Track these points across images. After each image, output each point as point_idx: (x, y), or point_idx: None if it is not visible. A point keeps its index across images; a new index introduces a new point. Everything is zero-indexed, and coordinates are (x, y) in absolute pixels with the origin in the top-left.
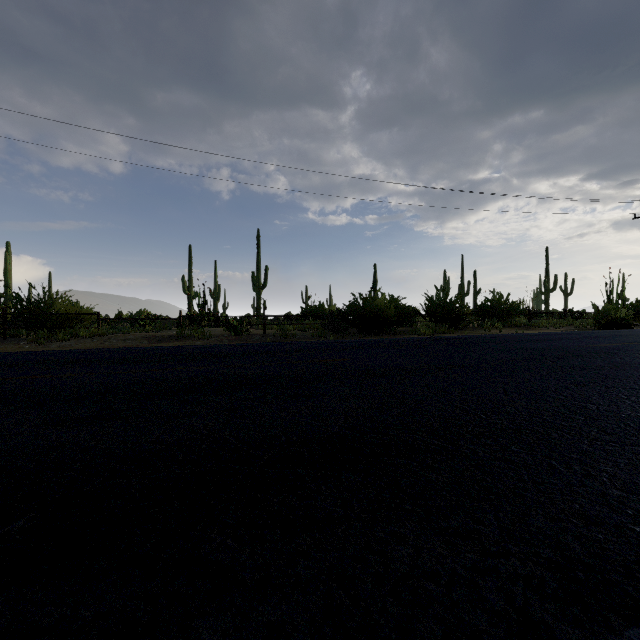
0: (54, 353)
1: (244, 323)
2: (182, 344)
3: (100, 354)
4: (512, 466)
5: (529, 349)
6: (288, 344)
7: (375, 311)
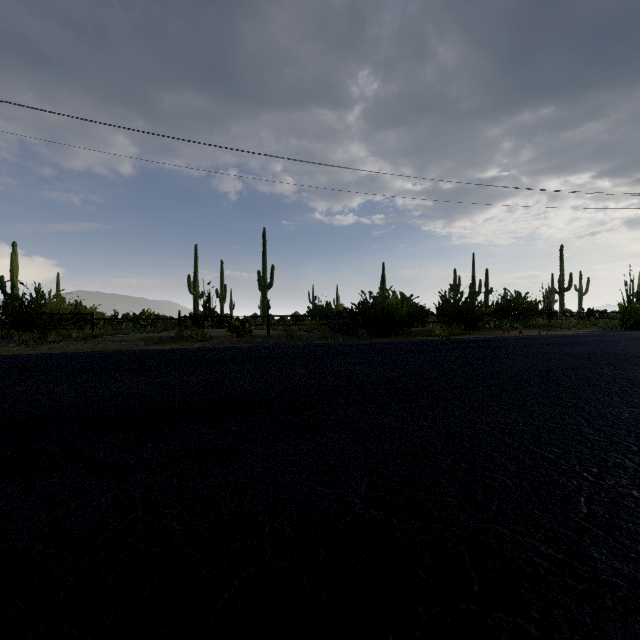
0: (34, 357)
1: (247, 324)
2: (179, 346)
3: (82, 359)
4: None
5: (570, 355)
6: (292, 347)
7: (386, 311)
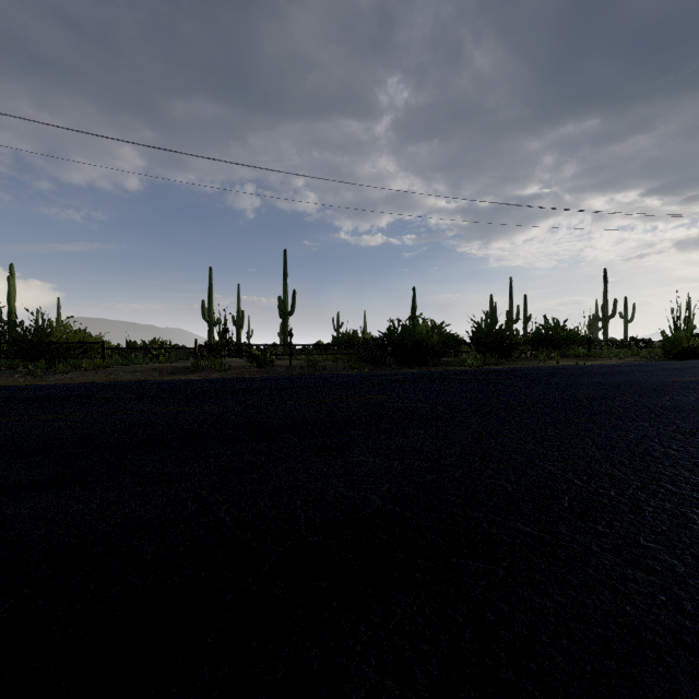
0: (47, 388)
1: (268, 353)
2: (196, 377)
3: (98, 389)
4: (656, 579)
5: (600, 384)
6: (317, 377)
7: (416, 339)
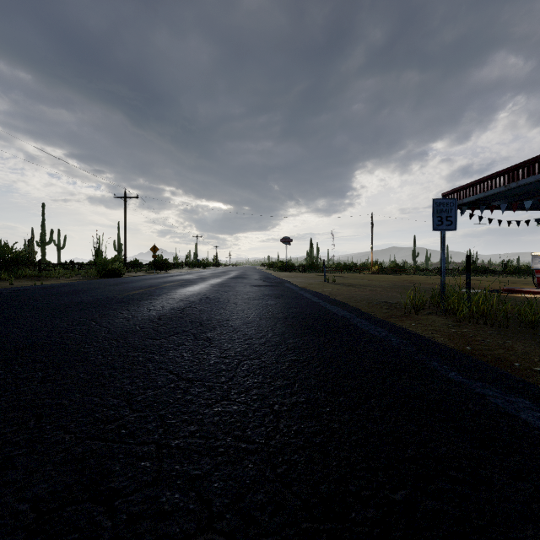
0: None
1: None
2: None
3: None
4: None
5: (86, 303)
6: None
7: None
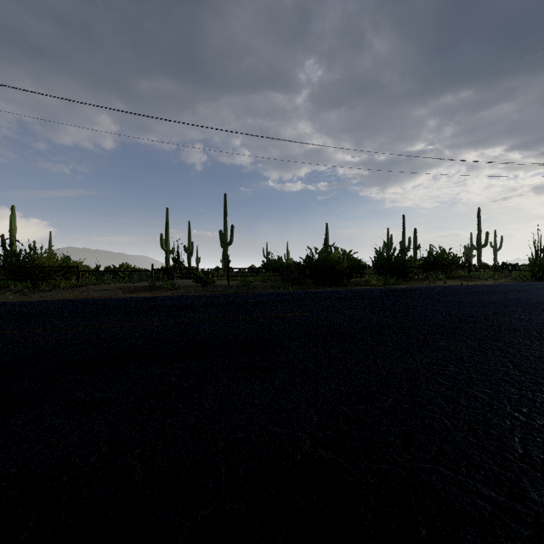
0: (27, 304)
1: (210, 275)
2: (151, 295)
3: (67, 305)
4: None
5: (490, 302)
6: (249, 295)
7: (329, 264)
